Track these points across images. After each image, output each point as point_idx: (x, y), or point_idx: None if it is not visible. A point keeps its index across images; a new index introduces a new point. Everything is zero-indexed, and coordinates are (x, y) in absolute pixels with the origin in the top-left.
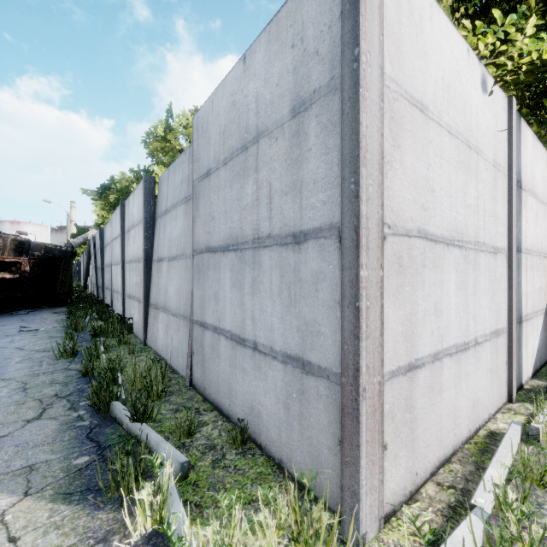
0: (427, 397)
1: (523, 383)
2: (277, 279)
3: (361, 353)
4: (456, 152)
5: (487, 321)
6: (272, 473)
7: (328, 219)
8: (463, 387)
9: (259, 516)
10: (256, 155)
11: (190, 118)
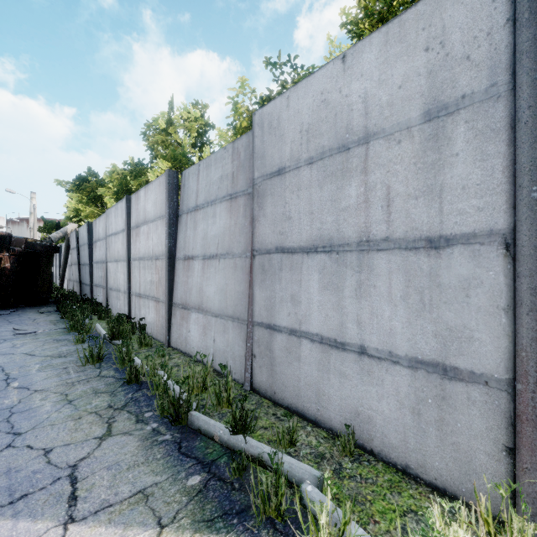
0: None
1: None
2: (400, 284)
3: None
4: None
5: None
6: (402, 480)
7: (487, 225)
8: None
9: (450, 531)
10: (365, 156)
11: (192, 112)
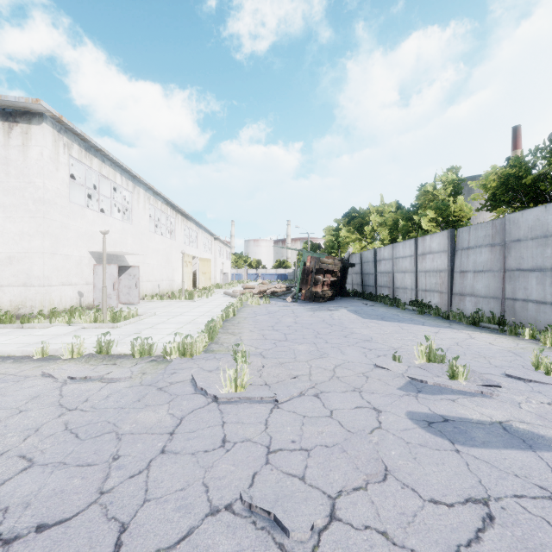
0: None
1: None
2: None
3: None
4: None
5: None
6: None
7: None
8: None
9: None
10: None
11: (449, 176)
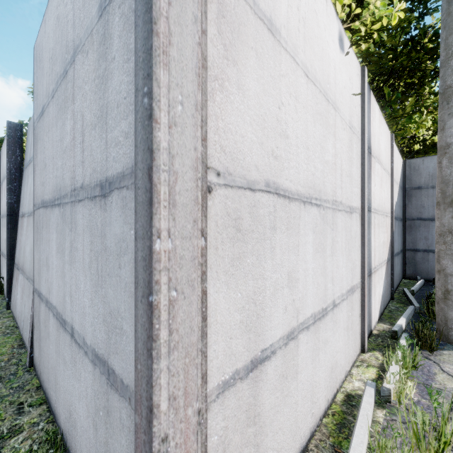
0: (279, 391)
1: (372, 329)
2: (87, 246)
3: (156, 381)
4: (314, 100)
5: (344, 281)
6: None
7: (129, 158)
8: (321, 358)
9: None
10: (73, 78)
11: None
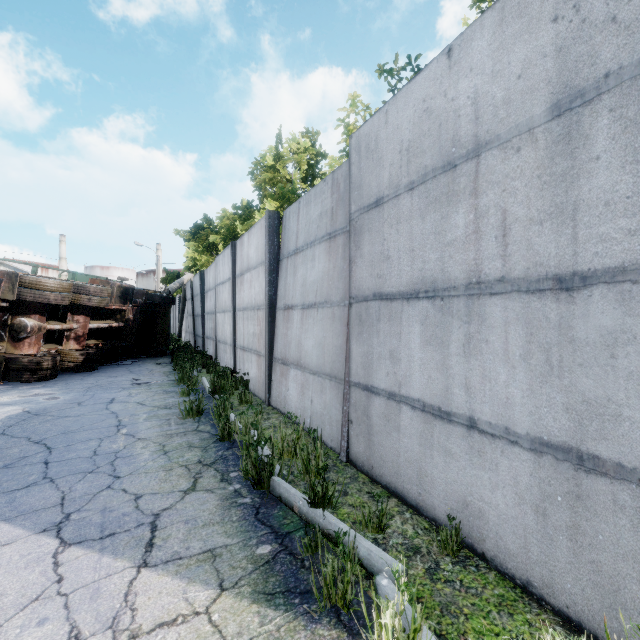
0: None
1: None
2: (519, 338)
3: None
4: None
5: None
6: (519, 599)
7: None
8: None
9: None
10: (475, 173)
11: (301, 142)
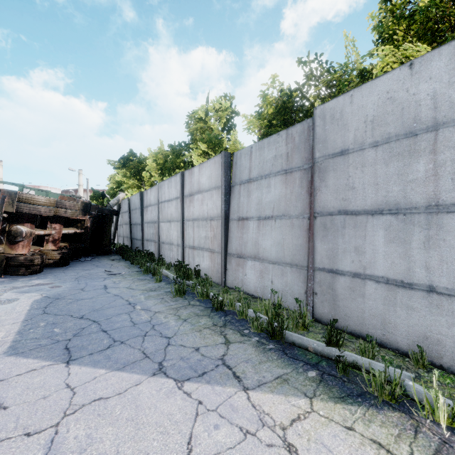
0: None
1: None
2: None
3: None
4: None
5: None
6: None
7: None
8: None
9: None
10: (434, 140)
11: (223, 103)
